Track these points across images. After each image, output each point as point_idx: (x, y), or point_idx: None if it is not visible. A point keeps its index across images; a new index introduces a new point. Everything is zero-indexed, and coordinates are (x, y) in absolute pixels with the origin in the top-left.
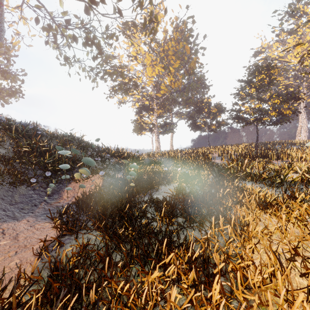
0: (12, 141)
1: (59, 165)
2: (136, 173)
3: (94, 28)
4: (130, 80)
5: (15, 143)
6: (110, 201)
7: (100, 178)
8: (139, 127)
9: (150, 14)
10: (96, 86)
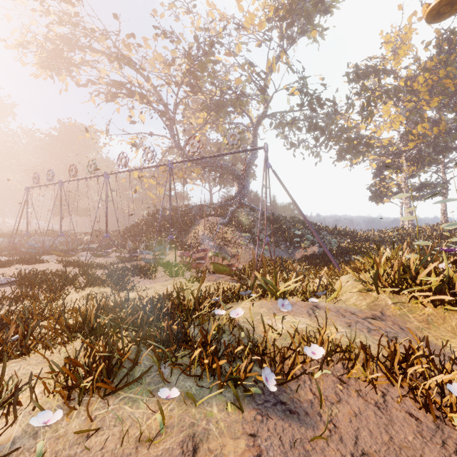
0: (269, 225)
1: (295, 239)
2: (346, 247)
3: (316, 116)
4: (359, 143)
5: (270, 226)
6: (319, 257)
7: (316, 248)
8: (377, 194)
9: (368, 98)
10: (319, 161)
